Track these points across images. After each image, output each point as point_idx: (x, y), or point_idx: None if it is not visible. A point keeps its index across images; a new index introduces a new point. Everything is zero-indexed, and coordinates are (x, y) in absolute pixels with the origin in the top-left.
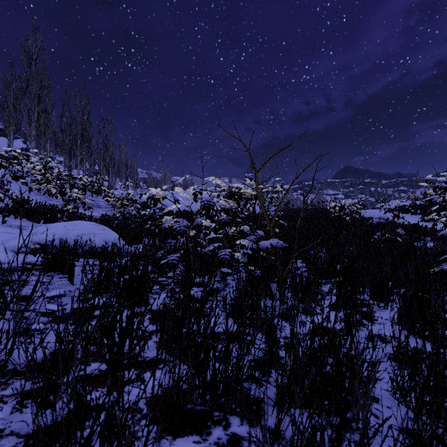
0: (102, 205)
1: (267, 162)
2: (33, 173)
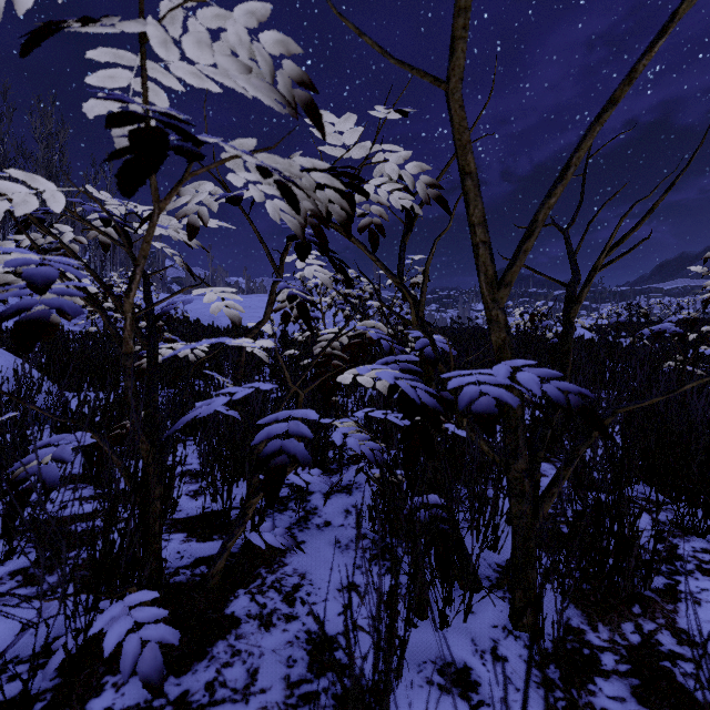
0: None
1: None
2: None
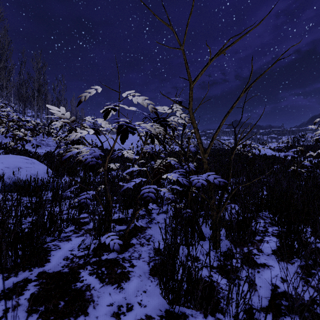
0: (51, 144)
1: (208, 63)
2: None
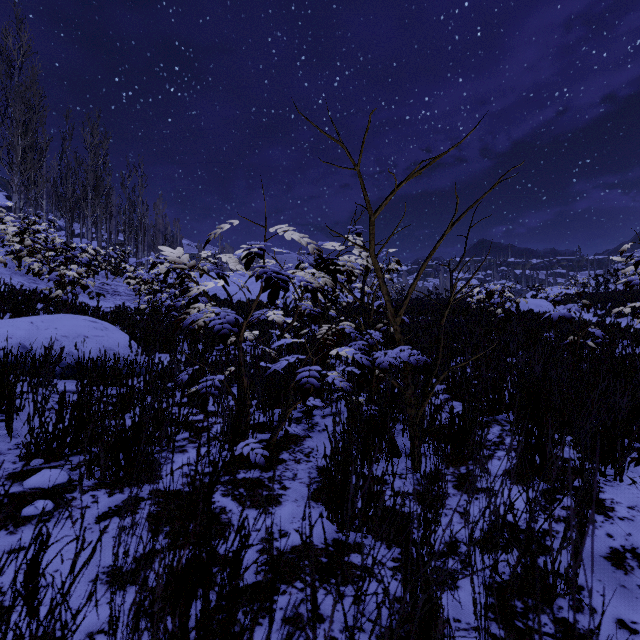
0: (122, 292)
1: (394, 191)
2: (7, 240)
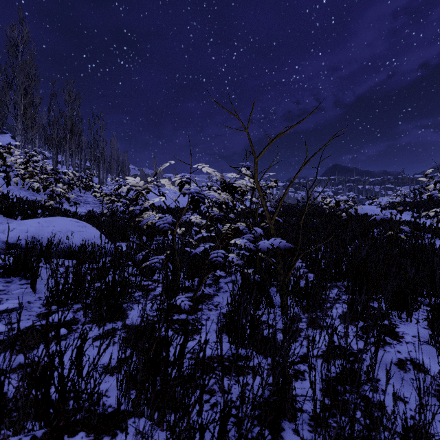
0: (90, 201)
1: (269, 144)
2: (16, 167)
